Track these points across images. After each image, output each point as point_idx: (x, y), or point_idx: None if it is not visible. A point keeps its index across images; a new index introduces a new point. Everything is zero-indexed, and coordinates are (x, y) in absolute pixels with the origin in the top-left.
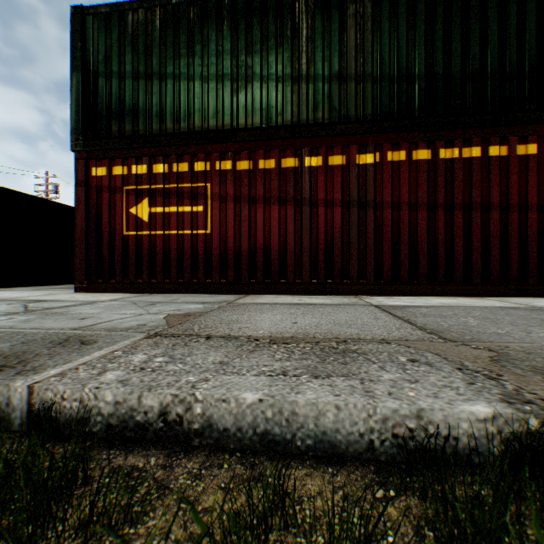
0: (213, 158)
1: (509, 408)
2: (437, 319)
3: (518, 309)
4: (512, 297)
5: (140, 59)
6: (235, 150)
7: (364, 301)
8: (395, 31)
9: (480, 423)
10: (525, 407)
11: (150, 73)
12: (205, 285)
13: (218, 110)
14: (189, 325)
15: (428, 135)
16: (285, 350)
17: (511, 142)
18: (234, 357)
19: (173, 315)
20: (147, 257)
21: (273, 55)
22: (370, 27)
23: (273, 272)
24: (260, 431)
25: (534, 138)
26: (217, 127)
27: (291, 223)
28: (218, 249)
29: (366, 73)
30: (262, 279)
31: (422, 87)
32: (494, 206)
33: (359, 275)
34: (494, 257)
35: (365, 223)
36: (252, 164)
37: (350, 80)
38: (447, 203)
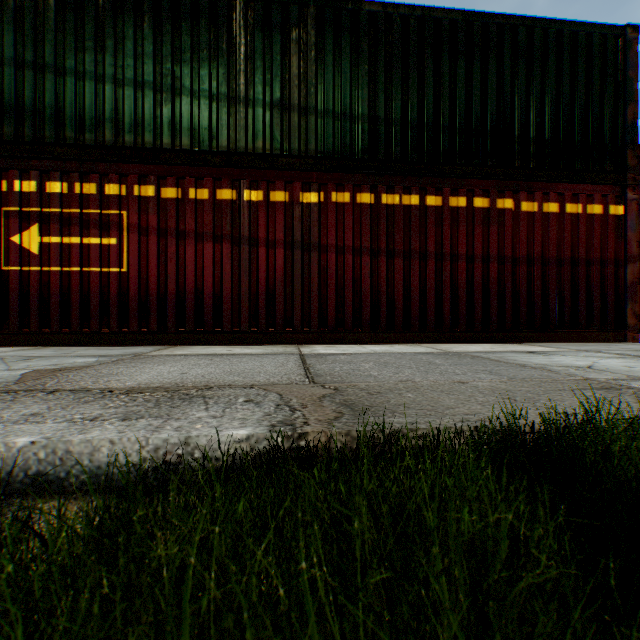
0: (131, 181)
1: (267, 430)
2: (340, 365)
3: (429, 354)
4: (445, 344)
5: (28, 43)
6: (159, 173)
7: (298, 350)
8: (340, 66)
9: (238, 444)
10: (281, 428)
11: (43, 64)
12: (120, 335)
13: (138, 123)
14: (46, 381)
15: (372, 179)
16: (129, 399)
17: (446, 193)
18: (58, 408)
19: (41, 371)
20: (38, 299)
21: (206, 69)
22: (314, 57)
23: (206, 319)
24: (34, 473)
25: (465, 192)
26: (135, 143)
27: (227, 263)
28: (138, 291)
29: (310, 105)
30: (193, 327)
31: (366, 128)
32: (431, 254)
33: (303, 323)
34: (431, 304)
35: (309, 266)
36: (180, 192)
37: (293, 110)
38: (390, 249)
